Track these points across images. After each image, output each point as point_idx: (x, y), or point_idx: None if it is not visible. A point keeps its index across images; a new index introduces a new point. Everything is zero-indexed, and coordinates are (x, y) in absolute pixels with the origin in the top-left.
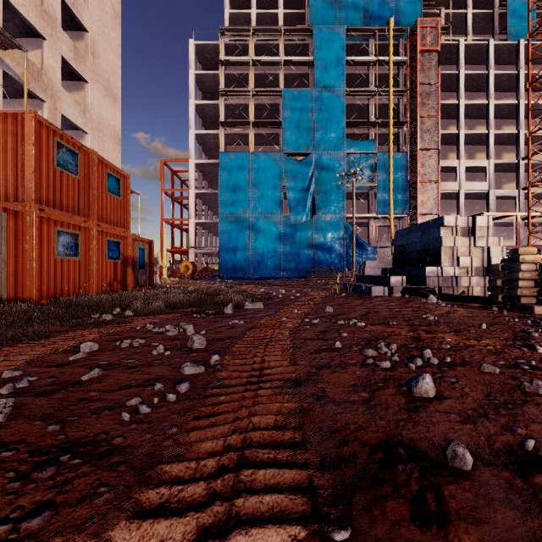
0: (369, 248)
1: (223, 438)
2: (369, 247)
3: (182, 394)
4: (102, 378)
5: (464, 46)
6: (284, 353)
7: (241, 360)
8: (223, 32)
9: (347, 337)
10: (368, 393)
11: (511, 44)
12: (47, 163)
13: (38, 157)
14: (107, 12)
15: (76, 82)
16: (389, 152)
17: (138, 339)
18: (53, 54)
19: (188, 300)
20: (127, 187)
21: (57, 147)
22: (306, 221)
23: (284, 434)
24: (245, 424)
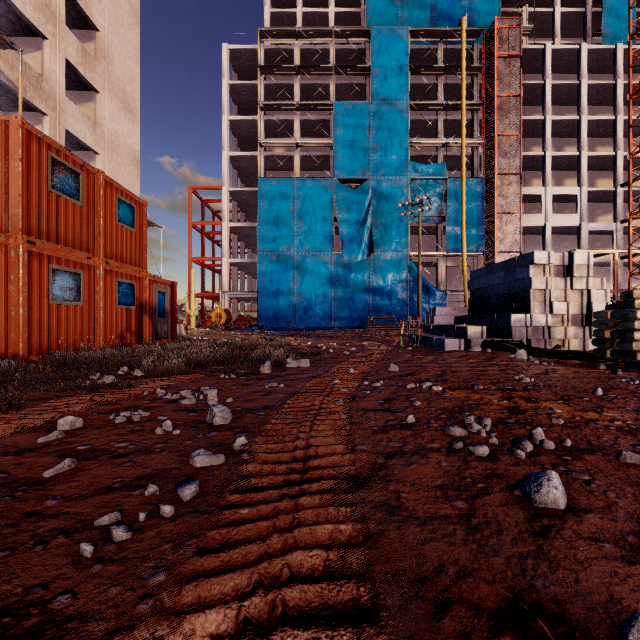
0: (438, 293)
1: (237, 603)
2: (438, 291)
3: (185, 503)
4: (73, 473)
5: (551, 51)
6: (337, 433)
7: (278, 444)
8: (263, 34)
9: (422, 407)
10: (466, 501)
11: (608, 48)
12: (39, 183)
13: (27, 176)
14: (122, 8)
15: (85, 92)
16: (462, 178)
17: (140, 410)
18: (56, 57)
19: (215, 356)
20: (143, 217)
21: (52, 165)
22: (362, 260)
23: (342, 589)
24: (276, 569)
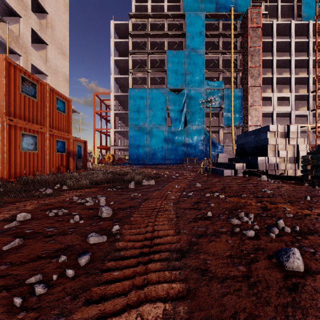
0: (219, 146)
1: None
2: (219, 145)
3: (81, 267)
4: (20, 247)
5: (276, 24)
6: (169, 222)
7: (136, 229)
8: (131, 16)
9: (214, 207)
10: (245, 266)
11: (305, 23)
12: (15, 89)
13: (8, 85)
14: (60, 2)
15: (41, 45)
16: (231, 88)
17: (63, 209)
18: (26, 27)
19: (106, 178)
20: (69, 107)
21: (21, 80)
22: (181, 130)
23: None
24: (132, 318)
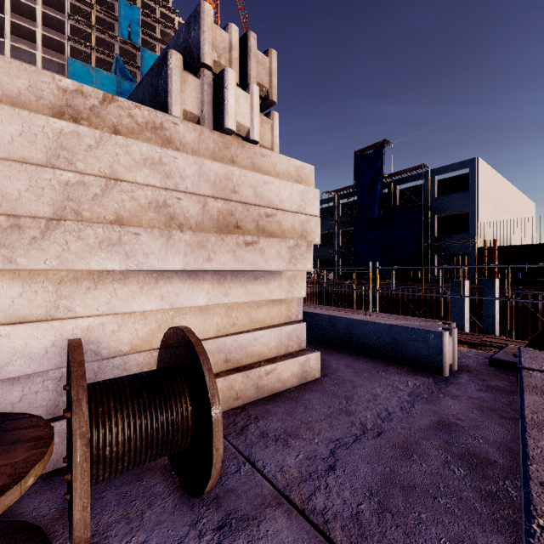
0: None
1: None
2: None
3: None
4: None
5: None
6: None
7: None
8: None
9: None
10: None
11: None
12: None
13: None
14: None
15: None
16: None
17: None
18: None
19: None
20: None
21: None
22: None
23: None
24: None
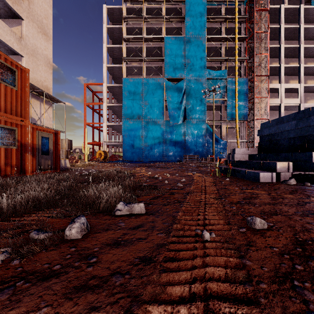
0: (222, 142)
1: None
2: (222, 141)
3: None
4: None
5: (283, 9)
6: None
7: None
8: None
9: None
10: None
11: None
12: None
13: None
14: None
15: (16, 20)
16: (235, 78)
17: None
18: None
19: (39, 197)
20: (25, 80)
21: None
22: (180, 124)
23: None
24: None
